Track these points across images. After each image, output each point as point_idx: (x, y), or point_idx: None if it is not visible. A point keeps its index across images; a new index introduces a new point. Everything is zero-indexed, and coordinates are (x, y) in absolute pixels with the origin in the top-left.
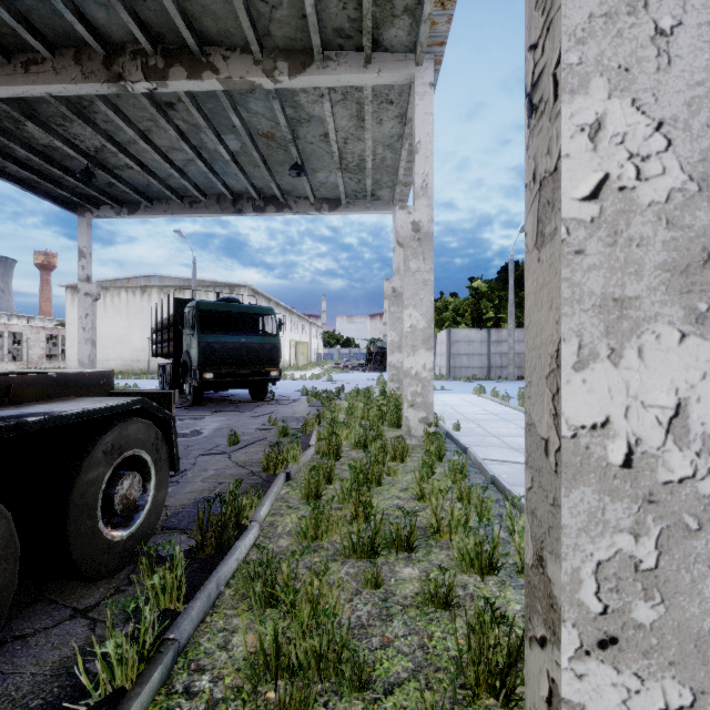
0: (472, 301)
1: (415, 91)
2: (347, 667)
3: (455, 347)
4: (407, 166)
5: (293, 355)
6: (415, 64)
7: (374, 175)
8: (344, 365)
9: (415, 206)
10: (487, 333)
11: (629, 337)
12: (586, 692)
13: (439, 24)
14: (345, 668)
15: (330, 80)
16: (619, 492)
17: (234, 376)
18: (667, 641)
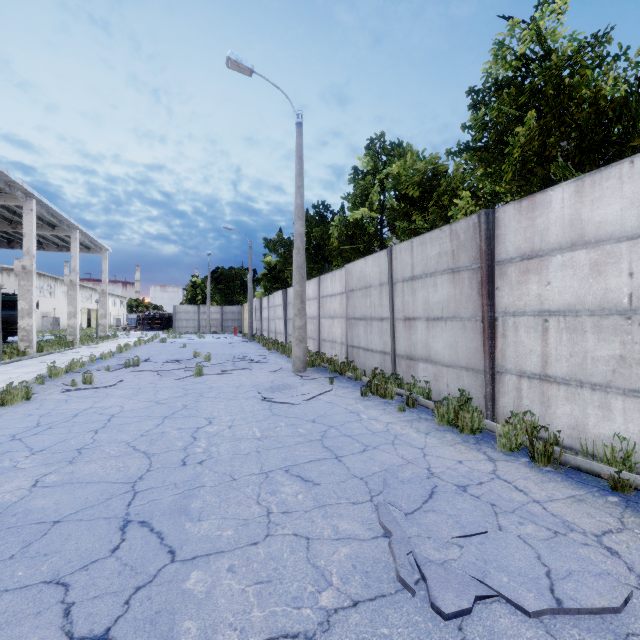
0: (191, 289)
1: (71, 240)
2: (4, 353)
3: (179, 316)
4: (97, 243)
5: (85, 320)
6: (71, 232)
7: (84, 243)
8: (123, 327)
9: (71, 275)
10: (198, 308)
11: (24, 319)
12: (20, 344)
13: (74, 226)
14: (4, 353)
15: (40, 232)
16: (23, 330)
17: (6, 329)
18: (27, 340)
